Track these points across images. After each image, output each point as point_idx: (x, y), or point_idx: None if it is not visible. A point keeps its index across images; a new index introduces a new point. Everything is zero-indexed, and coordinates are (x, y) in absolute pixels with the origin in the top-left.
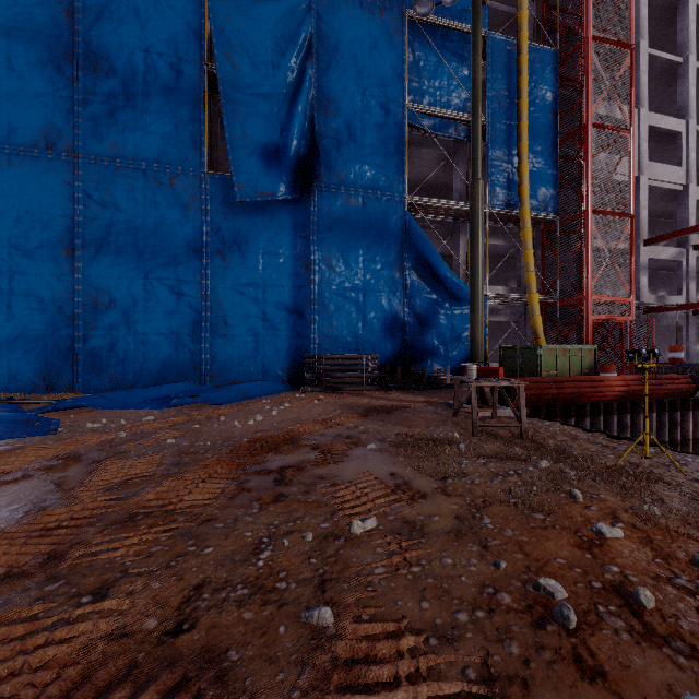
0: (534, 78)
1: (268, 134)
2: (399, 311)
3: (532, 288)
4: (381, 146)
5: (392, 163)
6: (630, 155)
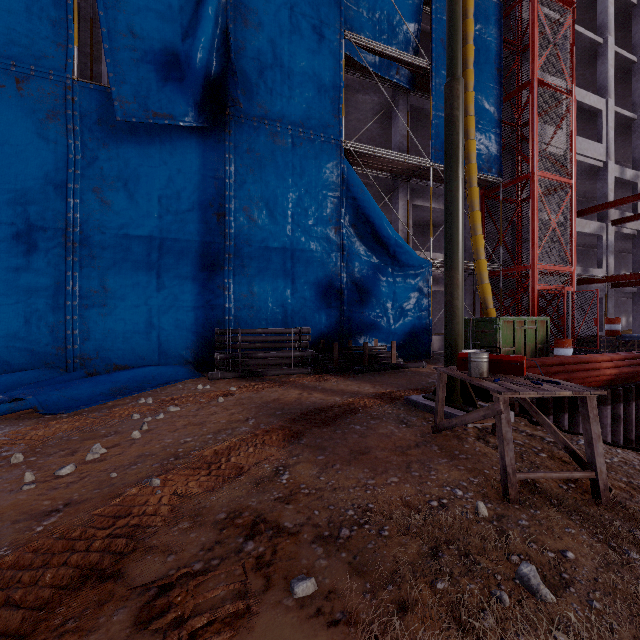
0: (479, 26)
1: (165, 38)
2: (334, 276)
3: (480, 254)
4: (314, 77)
5: (327, 99)
6: (572, 119)
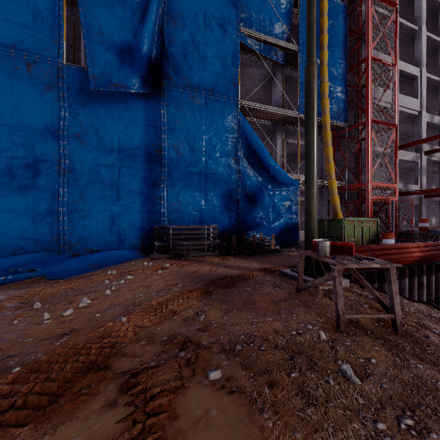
0: (331, 21)
1: (122, 35)
2: (233, 191)
3: (332, 175)
4: (220, 58)
5: (228, 72)
6: (395, 83)
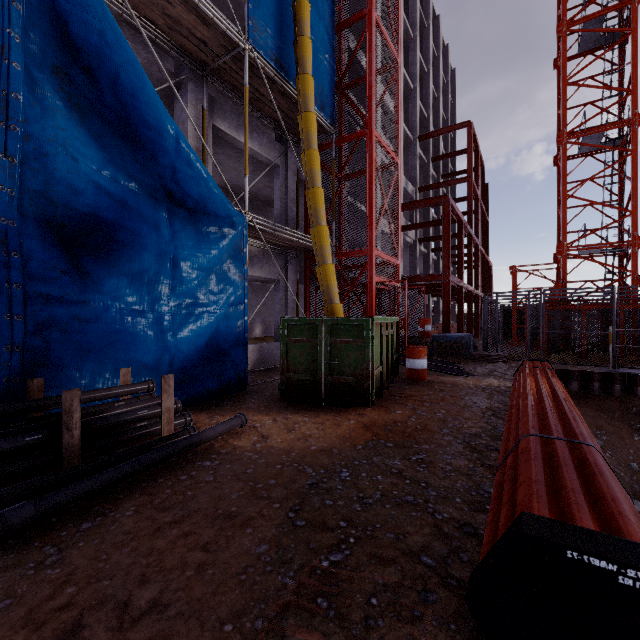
0: None
1: None
2: None
3: (321, 217)
4: None
5: None
6: (398, 89)
